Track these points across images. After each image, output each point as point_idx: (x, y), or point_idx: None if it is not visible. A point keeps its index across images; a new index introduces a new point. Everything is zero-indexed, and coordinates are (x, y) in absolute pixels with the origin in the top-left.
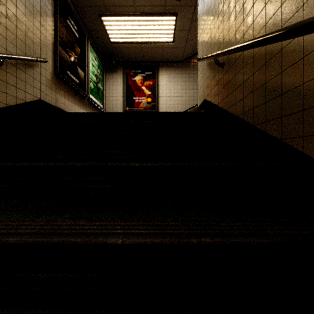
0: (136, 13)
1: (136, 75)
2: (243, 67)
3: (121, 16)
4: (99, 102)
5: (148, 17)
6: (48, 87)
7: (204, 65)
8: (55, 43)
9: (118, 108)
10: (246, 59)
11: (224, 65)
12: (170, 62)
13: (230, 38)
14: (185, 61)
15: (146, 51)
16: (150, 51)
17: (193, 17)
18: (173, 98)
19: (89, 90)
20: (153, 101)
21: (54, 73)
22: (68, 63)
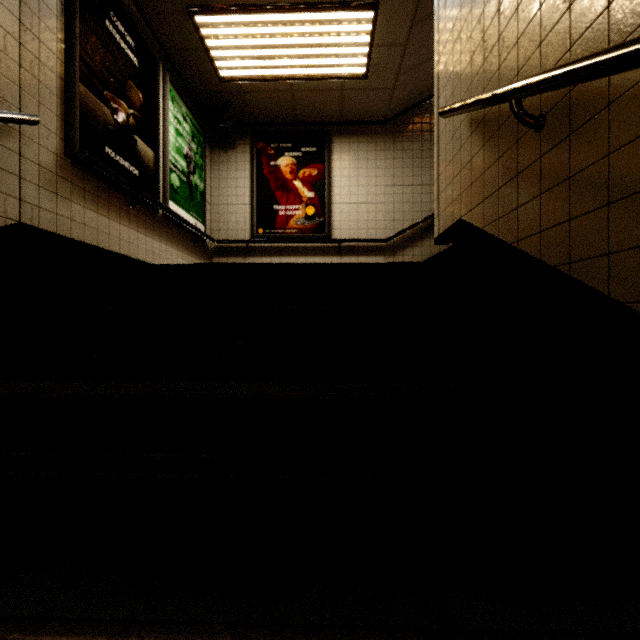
0: (277, 5)
1: (281, 155)
2: None
3: (242, 12)
4: (194, 217)
5: (308, 13)
6: (46, 190)
7: (458, 126)
8: (67, 77)
9: (240, 231)
10: None
11: (548, 123)
12: (360, 124)
13: (580, 27)
14: (394, 120)
15: (303, 98)
16: (313, 99)
17: (417, 13)
18: (365, 207)
19: (168, 190)
20: (319, 214)
21: (66, 154)
22: (108, 126)
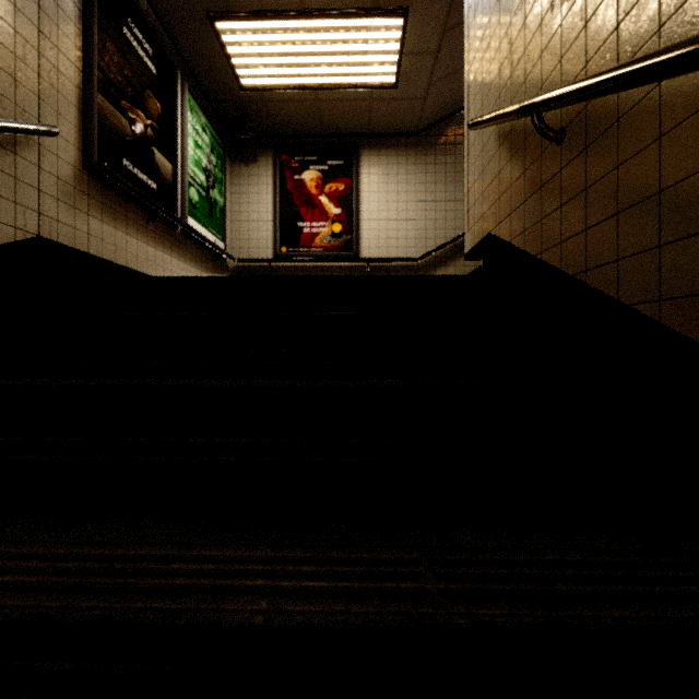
0: (302, 11)
1: (306, 169)
2: (657, 139)
3: (266, 18)
4: (214, 235)
5: (334, 20)
6: (64, 203)
7: (487, 139)
8: (85, 87)
9: (262, 249)
10: (676, 109)
11: (567, 137)
12: (389, 136)
13: (594, 45)
14: (425, 132)
15: (329, 108)
16: (340, 109)
17: (449, 20)
18: (395, 224)
19: (187, 206)
20: (346, 232)
21: (84, 166)
22: (126, 138)
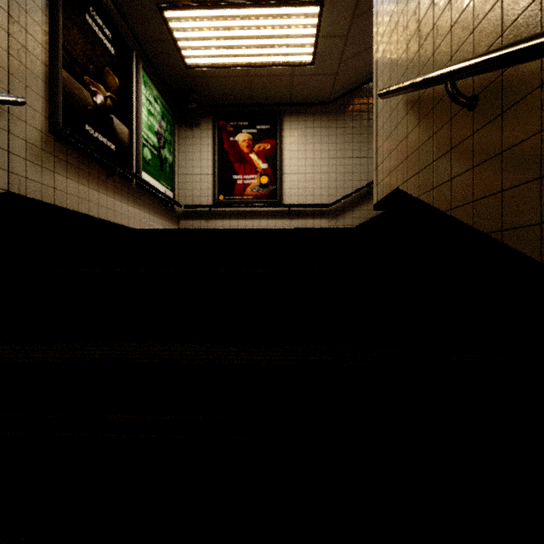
0: (235, 1)
1: (239, 132)
2: None
3: (205, 7)
4: (164, 186)
5: (262, 8)
6: (32, 162)
7: (394, 106)
8: (51, 64)
9: (203, 197)
10: None
11: (480, 103)
12: (307, 105)
13: (512, 14)
14: (336, 101)
15: (258, 83)
16: (267, 84)
17: (357, 8)
18: (312, 177)
19: (141, 163)
20: (272, 183)
21: (50, 131)
22: (88, 107)
